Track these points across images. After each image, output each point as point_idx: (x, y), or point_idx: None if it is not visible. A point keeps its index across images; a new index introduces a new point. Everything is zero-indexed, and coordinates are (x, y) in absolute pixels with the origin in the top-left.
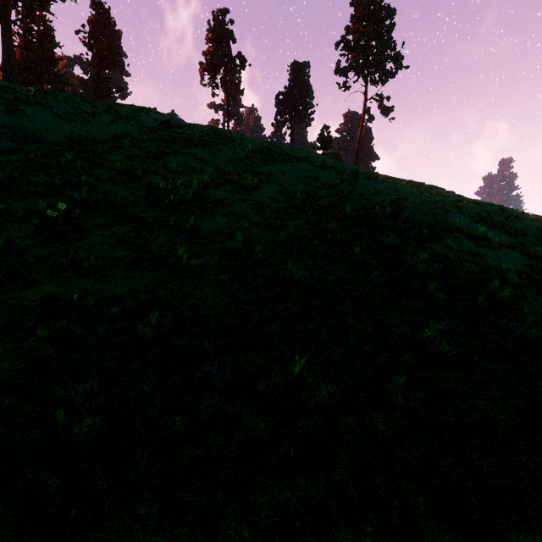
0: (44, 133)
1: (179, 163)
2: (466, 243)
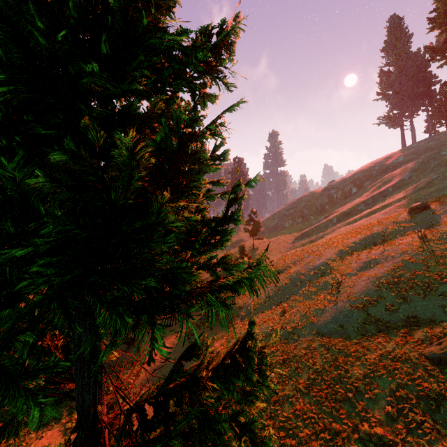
0: (403, 184)
1: (421, 187)
2: (424, 214)
